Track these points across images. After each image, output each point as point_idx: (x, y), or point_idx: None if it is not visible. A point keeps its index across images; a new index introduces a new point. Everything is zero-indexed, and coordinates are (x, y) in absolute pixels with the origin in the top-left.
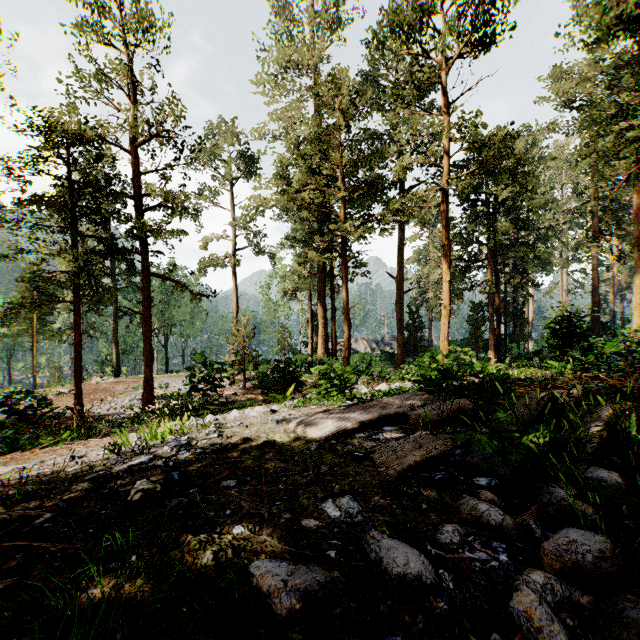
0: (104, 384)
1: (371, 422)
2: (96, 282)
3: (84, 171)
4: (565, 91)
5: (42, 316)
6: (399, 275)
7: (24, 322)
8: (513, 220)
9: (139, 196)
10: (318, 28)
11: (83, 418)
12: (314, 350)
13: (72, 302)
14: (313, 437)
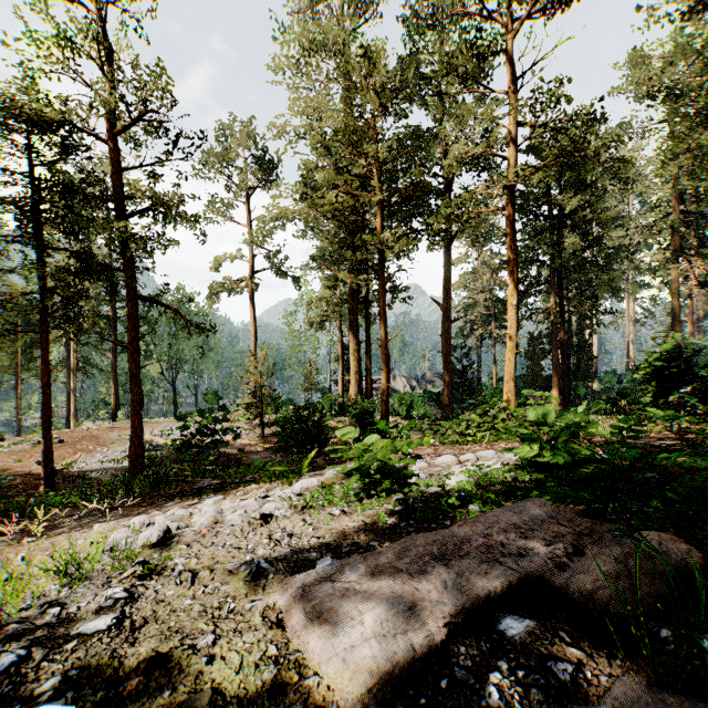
0: (96, 430)
1: (471, 614)
2: (73, 307)
3: (51, 165)
4: (646, 80)
5: (29, 350)
6: (446, 301)
7: (6, 357)
8: (583, 235)
9: (124, 199)
10: (350, 3)
11: (54, 478)
12: (345, 389)
13: (39, 332)
14: (323, 679)
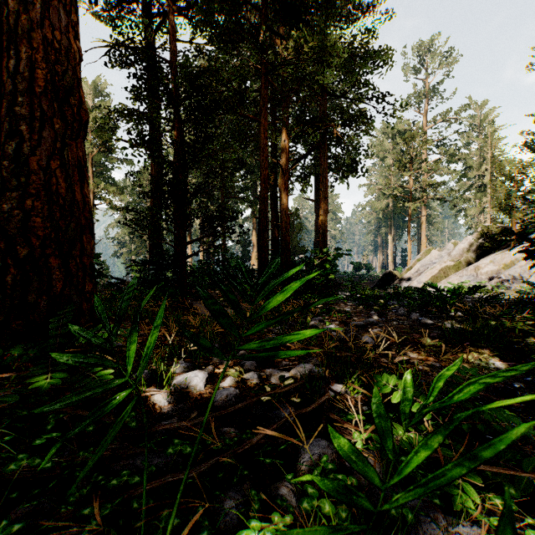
0: None
1: None
2: None
3: None
4: None
5: None
6: None
7: None
8: None
9: None
10: None
11: None
12: None
13: None
14: None
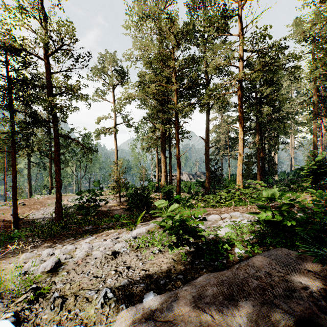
0: (41, 199)
1: None
2: (28, 140)
3: (16, 70)
4: (302, 33)
5: (10, 161)
6: (207, 138)
7: None
8: (272, 106)
9: (52, 87)
10: None
11: (18, 222)
12: (159, 180)
13: (11, 152)
14: None
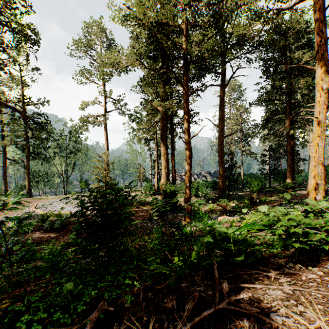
0: None
1: None
2: None
3: None
4: None
5: None
6: (221, 124)
7: None
8: (312, 78)
9: None
10: None
11: None
12: (159, 179)
13: None
14: None
